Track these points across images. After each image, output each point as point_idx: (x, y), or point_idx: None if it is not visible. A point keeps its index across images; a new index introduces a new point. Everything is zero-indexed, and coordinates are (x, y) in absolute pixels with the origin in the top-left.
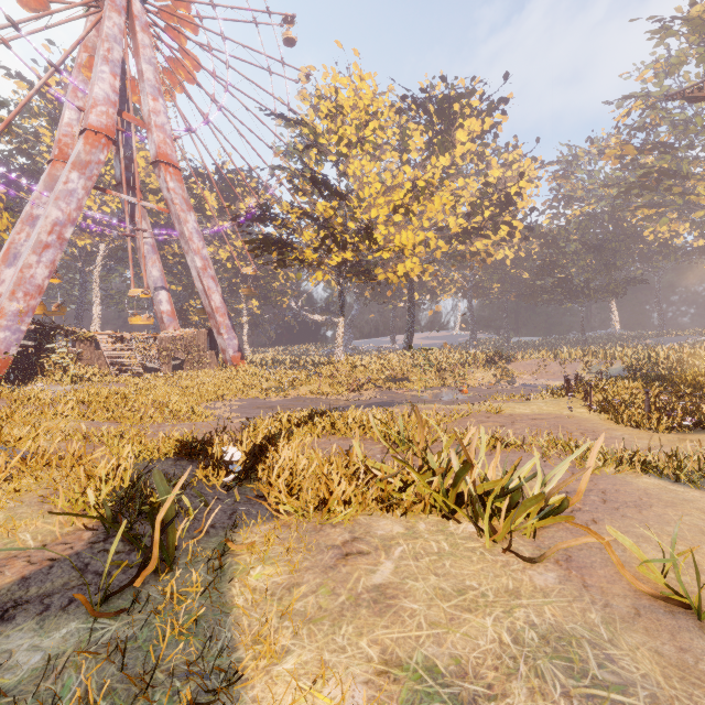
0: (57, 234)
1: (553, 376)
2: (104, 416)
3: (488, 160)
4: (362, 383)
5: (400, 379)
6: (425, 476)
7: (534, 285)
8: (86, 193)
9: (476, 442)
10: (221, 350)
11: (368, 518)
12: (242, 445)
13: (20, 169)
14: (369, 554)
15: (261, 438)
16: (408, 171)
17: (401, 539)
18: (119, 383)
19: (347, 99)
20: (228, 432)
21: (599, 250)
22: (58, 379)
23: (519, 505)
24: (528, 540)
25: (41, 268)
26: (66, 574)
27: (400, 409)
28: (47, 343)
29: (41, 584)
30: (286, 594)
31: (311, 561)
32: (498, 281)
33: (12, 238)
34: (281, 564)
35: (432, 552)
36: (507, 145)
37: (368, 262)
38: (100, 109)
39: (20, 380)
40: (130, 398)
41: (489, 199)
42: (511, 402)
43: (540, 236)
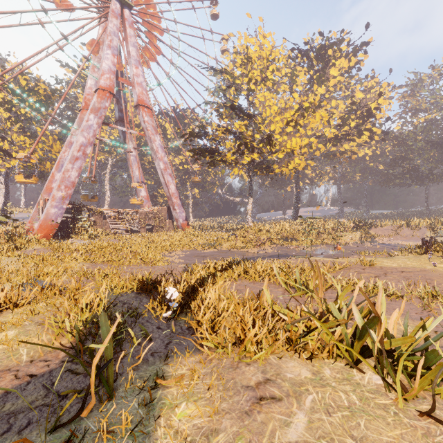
0: (82, 151)
1: (405, 238)
2: (101, 260)
3: (352, 88)
4: (265, 241)
5: (290, 239)
6: (327, 324)
7: (388, 174)
8: (98, 126)
9: (379, 299)
10: (175, 220)
11: (277, 358)
12: (180, 286)
13: (67, 117)
14: (281, 401)
15: (195, 280)
16: (296, 97)
17: (310, 385)
18: (116, 239)
19: (254, 52)
20: (173, 274)
21: (441, 146)
22: (83, 236)
23: (441, 372)
24: (441, 401)
25: (74, 171)
26: (36, 392)
27: (293, 260)
28: (78, 215)
29: (15, 400)
30: (205, 442)
31: (228, 402)
32: (359, 171)
33: (61, 155)
34: (202, 403)
35: (342, 405)
36: (366, 77)
37: (268, 161)
38: (106, 76)
39: (63, 237)
40: (118, 249)
41: (354, 114)
42: (378, 257)
43: (392, 138)
